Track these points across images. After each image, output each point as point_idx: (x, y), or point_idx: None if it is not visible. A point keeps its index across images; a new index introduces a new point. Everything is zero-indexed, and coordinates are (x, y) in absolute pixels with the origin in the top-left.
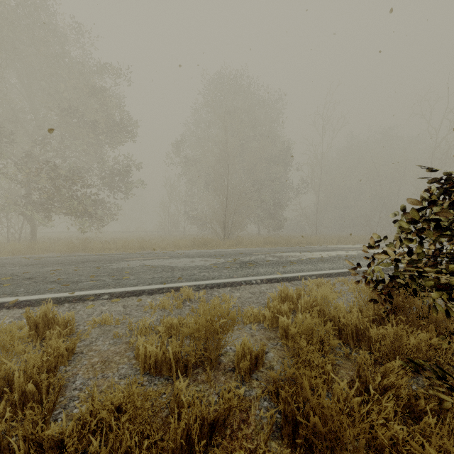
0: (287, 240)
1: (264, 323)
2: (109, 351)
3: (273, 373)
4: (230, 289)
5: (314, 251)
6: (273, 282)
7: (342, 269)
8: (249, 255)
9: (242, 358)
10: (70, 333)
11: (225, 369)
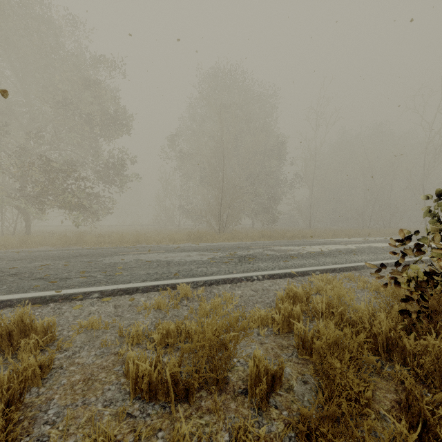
0: (283, 234)
1: (274, 327)
2: (94, 365)
3: (305, 410)
4: (230, 286)
5: (312, 245)
6: (275, 278)
7: (345, 264)
8: (246, 248)
9: (256, 378)
10: (51, 341)
11: (234, 392)
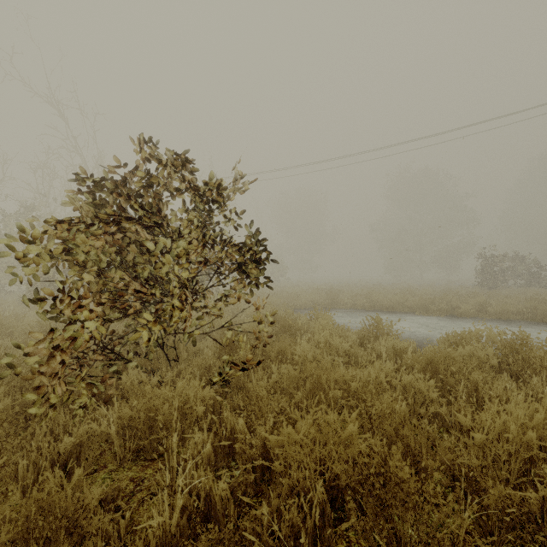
0: None
1: None
2: None
3: None
4: None
5: None
6: None
7: None
8: None
9: None
10: None
11: None
